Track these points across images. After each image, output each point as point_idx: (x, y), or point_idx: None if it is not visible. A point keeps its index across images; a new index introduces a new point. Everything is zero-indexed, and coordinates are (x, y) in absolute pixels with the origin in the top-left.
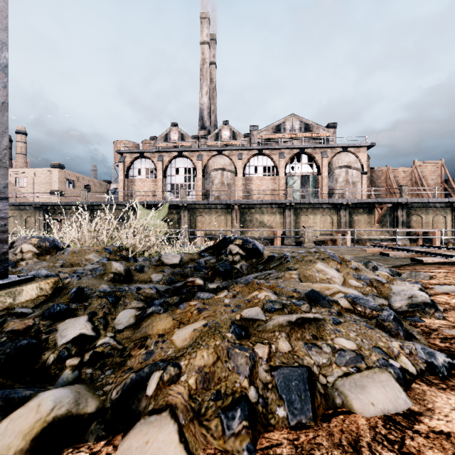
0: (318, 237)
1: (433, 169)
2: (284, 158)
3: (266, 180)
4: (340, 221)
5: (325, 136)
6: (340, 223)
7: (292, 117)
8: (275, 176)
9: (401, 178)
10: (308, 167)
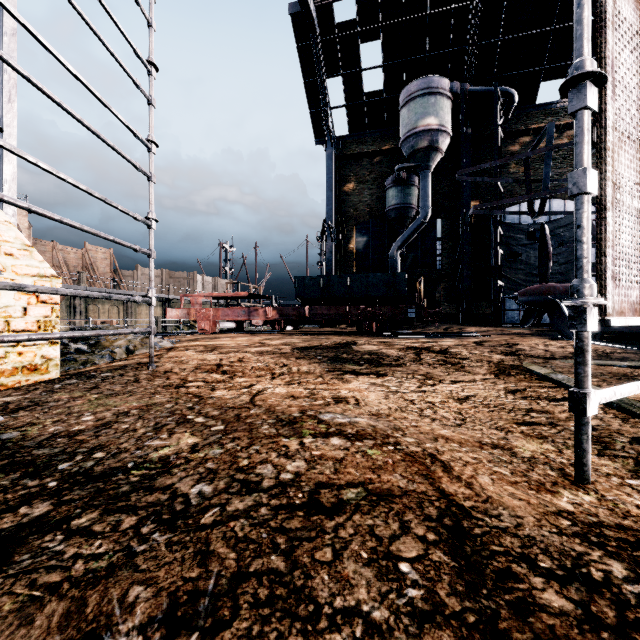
0: None
1: (104, 256)
2: None
3: None
4: None
5: None
6: None
7: None
8: None
9: (71, 260)
10: None
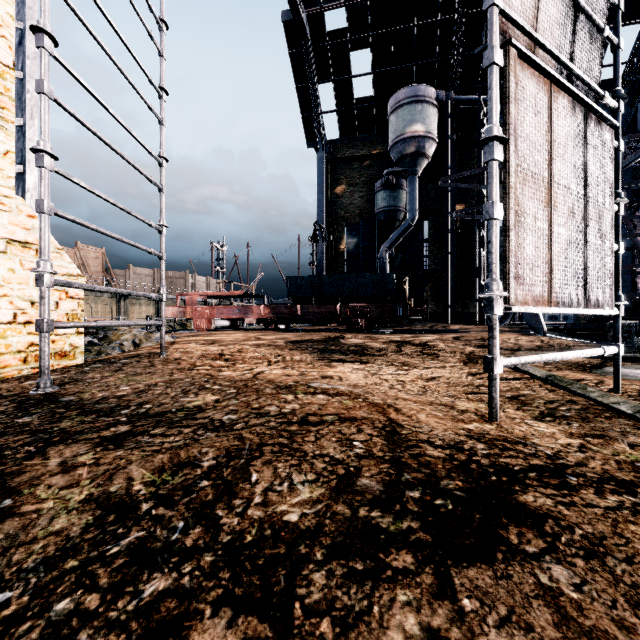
0: None
1: (96, 256)
2: None
3: None
4: None
5: None
6: None
7: None
8: None
9: None
10: None
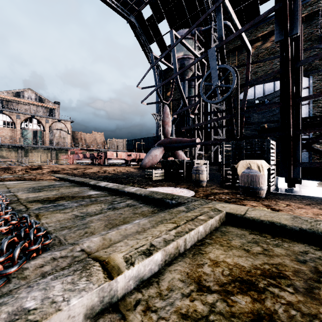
0: (31, 162)
1: (100, 136)
2: (20, 119)
3: (6, 130)
4: (52, 156)
5: (53, 108)
6: (52, 157)
7: (30, 90)
8: (13, 128)
9: (87, 138)
10: (37, 126)
